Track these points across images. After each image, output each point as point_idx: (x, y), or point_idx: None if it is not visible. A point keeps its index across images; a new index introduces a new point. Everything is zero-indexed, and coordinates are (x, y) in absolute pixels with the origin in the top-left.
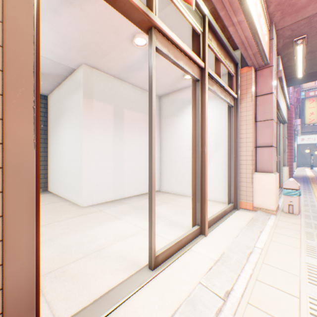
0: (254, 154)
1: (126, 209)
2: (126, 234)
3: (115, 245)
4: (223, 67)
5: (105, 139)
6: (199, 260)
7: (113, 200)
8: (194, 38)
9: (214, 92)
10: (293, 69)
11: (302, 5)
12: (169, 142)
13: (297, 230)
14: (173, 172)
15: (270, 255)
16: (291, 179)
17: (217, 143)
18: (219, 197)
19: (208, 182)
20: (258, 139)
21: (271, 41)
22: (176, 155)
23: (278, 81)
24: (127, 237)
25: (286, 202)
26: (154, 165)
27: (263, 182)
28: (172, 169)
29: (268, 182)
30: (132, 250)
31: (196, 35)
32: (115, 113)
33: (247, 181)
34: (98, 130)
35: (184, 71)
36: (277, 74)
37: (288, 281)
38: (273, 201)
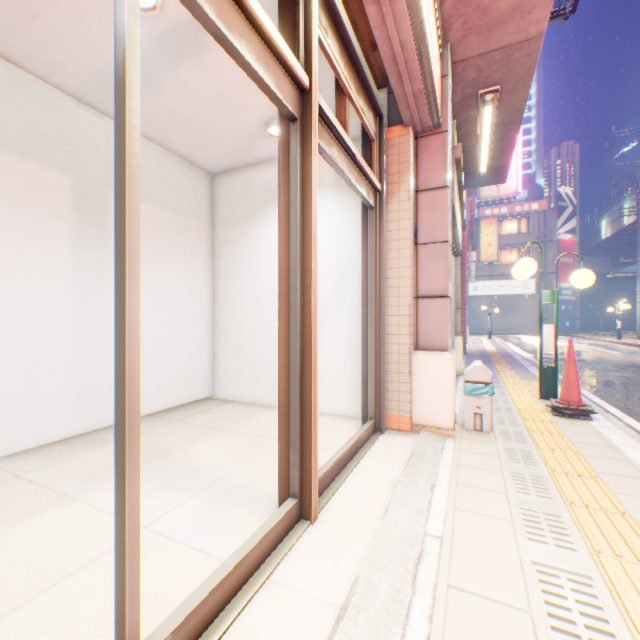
0: (413, 312)
1: (105, 463)
2: (75, 559)
3: (16, 619)
4: (352, 120)
5: (42, 267)
6: (292, 618)
7: (74, 435)
8: (285, 10)
9: (335, 164)
10: (474, 155)
11: (500, 17)
12: (234, 283)
13: (497, 471)
14: (245, 353)
15: (461, 556)
16: (479, 362)
17: (341, 289)
18: (345, 406)
19: (321, 374)
20: (422, 281)
21: (445, 81)
22: (252, 313)
23: (454, 168)
24: (73, 574)
25: (471, 410)
26: (136, 349)
27: (430, 371)
28: (241, 345)
29: (440, 371)
30: (76, 628)
31: (290, 2)
32: (79, 198)
33: (401, 370)
34: (17, 240)
35: (256, 78)
36: (454, 152)
37: (512, 637)
38: (449, 410)
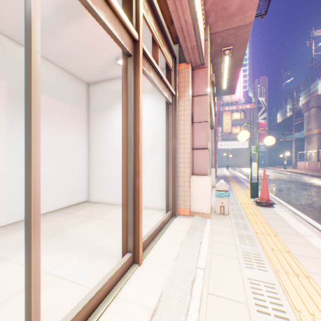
0: (191, 156)
1: None
2: (6, 293)
3: None
4: (161, 59)
5: None
6: (128, 317)
7: (8, 224)
8: None
9: (152, 80)
10: (220, 80)
11: (232, 13)
12: (100, 141)
13: (231, 234)
14: (106, 177)
15: (214, 278)
16: (222, 180)
17: (155, 144)
18: (157, 203)
19: (145, 188)
20: (195, 141)
21: (206, 42)
22: (109, 156)
23: (211, 86)
24: (3, 302)
25: (219, 204)
26: (38, 176)
27: (199, 185)
28: (104, 173)
29: (204, 185)
30: None
31: None
32: (11, 93)
33: (185, 185)
34: None
35: (109, 32)
36: (211, 77)
37: (239, 317)
38: (209, 205)
